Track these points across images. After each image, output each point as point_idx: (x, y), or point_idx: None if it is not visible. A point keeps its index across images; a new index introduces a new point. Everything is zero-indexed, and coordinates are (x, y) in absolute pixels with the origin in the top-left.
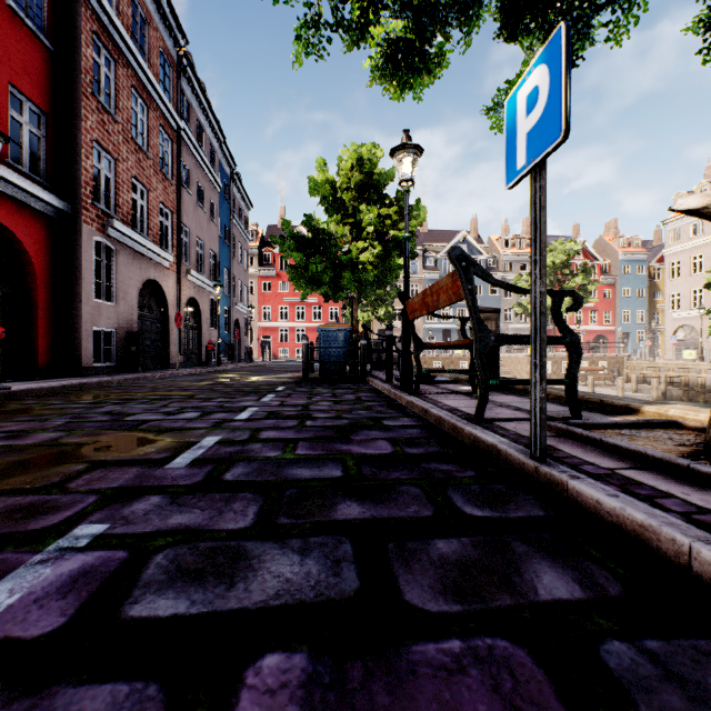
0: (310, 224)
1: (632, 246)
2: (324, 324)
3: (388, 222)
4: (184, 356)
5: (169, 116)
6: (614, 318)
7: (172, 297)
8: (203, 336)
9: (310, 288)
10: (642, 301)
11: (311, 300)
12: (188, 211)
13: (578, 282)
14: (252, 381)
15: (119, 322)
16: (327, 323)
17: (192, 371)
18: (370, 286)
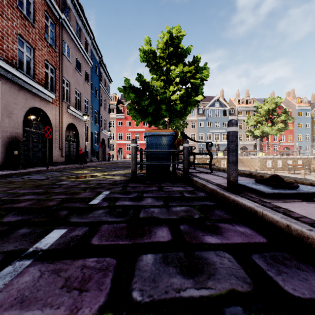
0: (141, 80)
1: (303, 102)
2: (151, 130)
3: (188, 75)
4: (67, 157)
5: (52, 7)
6: (293, 138)
7: (55, 121)
8: (80, 146)
9: (141, 118)
10: (308, 130)
11: (142, 130)
12: (68, 72)
13: (282, 119)
14: (87, 180)
15: (3, 133)
16: (153, 129)
17: (61, 168)
18: (175, 117)
